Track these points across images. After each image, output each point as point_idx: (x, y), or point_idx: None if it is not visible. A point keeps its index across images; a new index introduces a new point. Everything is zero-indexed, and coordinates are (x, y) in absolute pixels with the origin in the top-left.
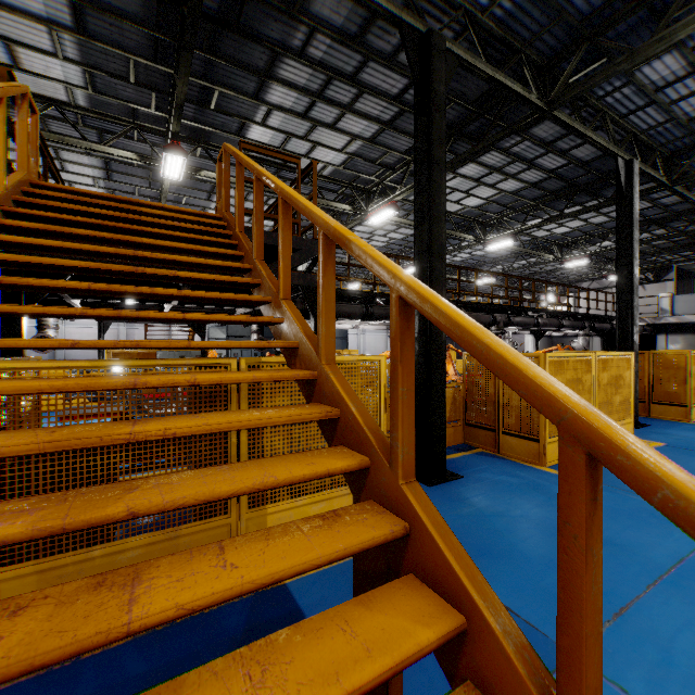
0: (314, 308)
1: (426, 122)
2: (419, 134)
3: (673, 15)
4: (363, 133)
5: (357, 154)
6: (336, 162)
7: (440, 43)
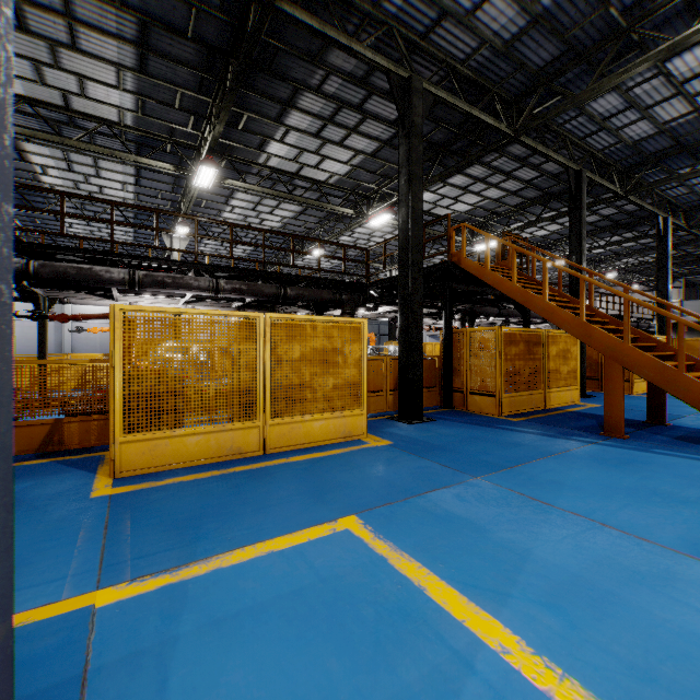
0: (527, 310)
1: (578, 215)
2: (573, 220)
3: (699, 153)
4: (493, 196)
5: (480, 206)
6: (462, 210)
7: (584, 175)
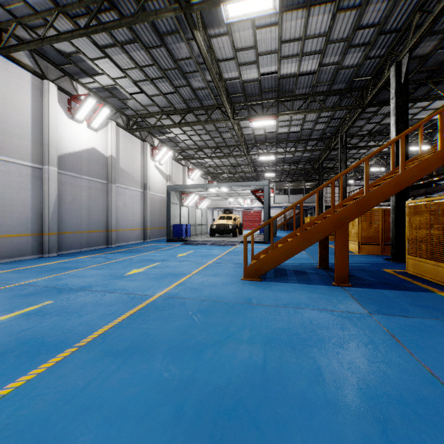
0: None
1: None
2: None
3: None
4: None
5: None
6: None
7: None
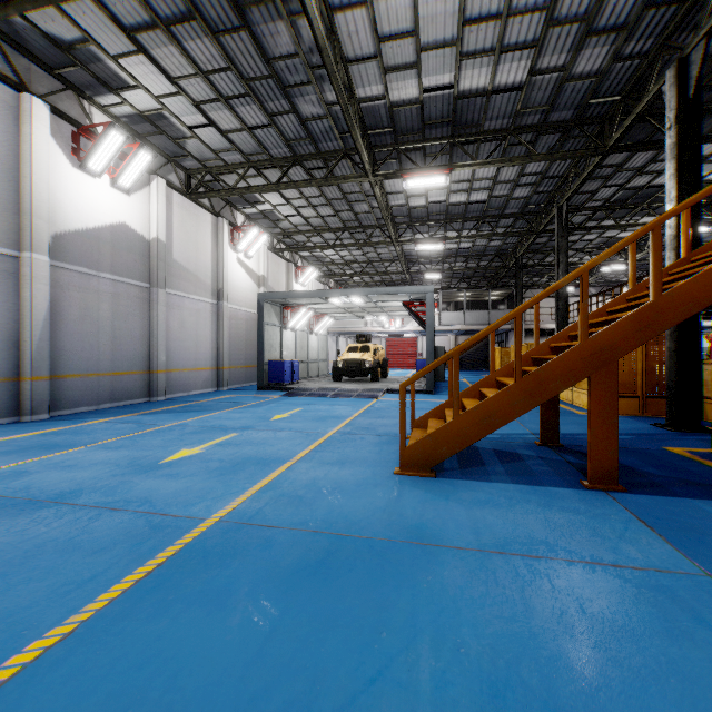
0: None
1: None
2: None
3: None
4: None
5: None
6: None
7: None
